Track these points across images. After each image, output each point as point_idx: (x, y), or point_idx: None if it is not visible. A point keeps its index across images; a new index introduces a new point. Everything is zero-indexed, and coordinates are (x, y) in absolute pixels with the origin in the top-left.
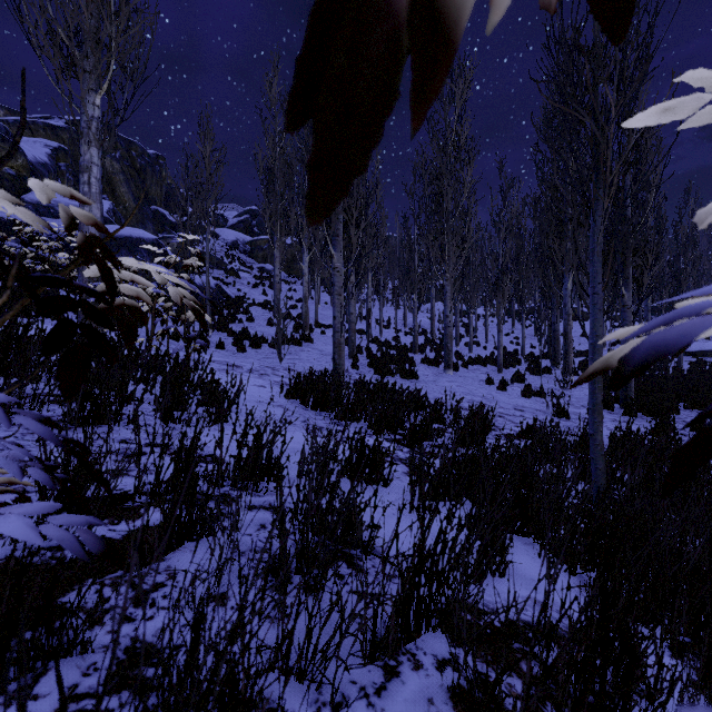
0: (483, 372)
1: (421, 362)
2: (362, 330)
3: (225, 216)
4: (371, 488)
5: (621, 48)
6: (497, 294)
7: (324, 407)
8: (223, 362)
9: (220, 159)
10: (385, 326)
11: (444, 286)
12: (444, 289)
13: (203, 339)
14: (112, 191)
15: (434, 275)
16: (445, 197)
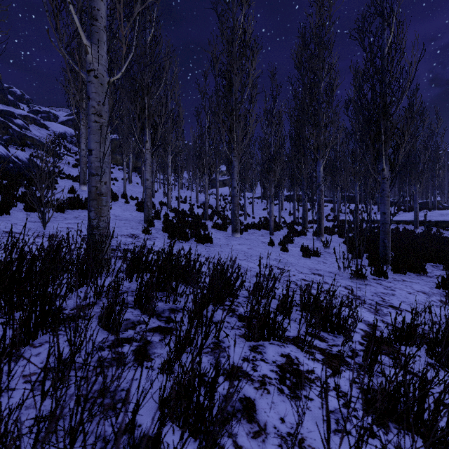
0: (259, 234)
1: (211, 227)
2: (164, 203)
3: (56, 114)
4: None
5: None
6: (270, 173)
7: None
8: None
9: None
10: (183, 201)
11: (232, 161)
12: (232, 164)
13: None
14: None
15: (218, 165)
16: (234, 81)
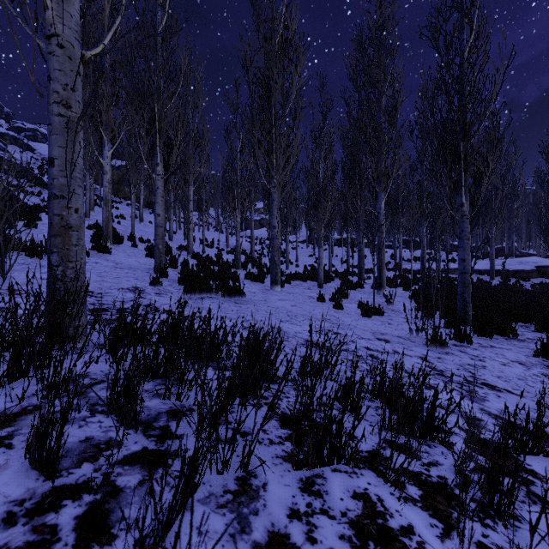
0: (305, 287)
1: (244, 277)
2: (184, 247)
3: (45, 133)
4: None
5: None
6: (319, 210)
7: None
8: None
9: None
10: (209, 245)
11: (271, 193)
12: (271, 197)
13: None
14: None
15: (254, 199)
16: (274, 89)
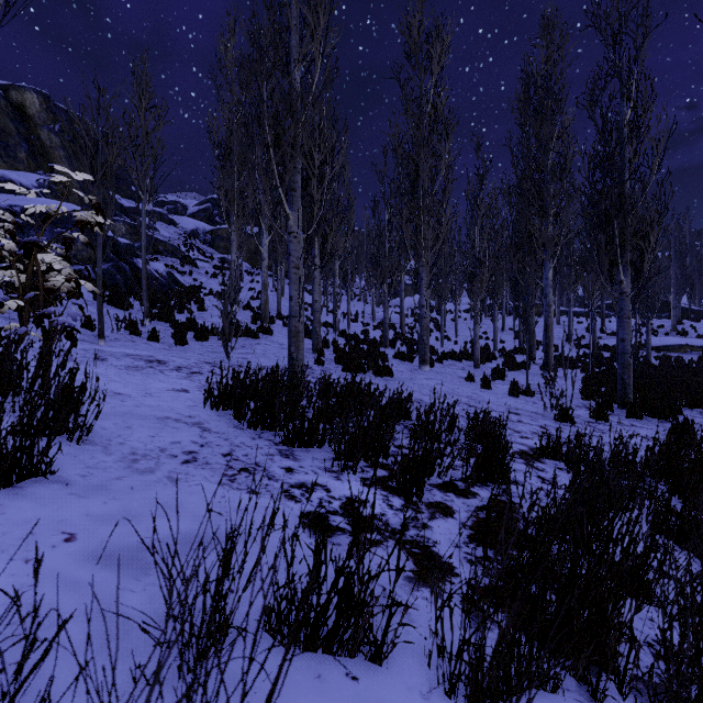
0: (459, 367)
1: (393, 356)
2: (328, 324)
3: (184, 204)
4: (339, 683)
5: (616, 7)
6: (475, 283)
7: (268, 424)
8: (144, 356)
9: (159, 116)
10: (353, 320)
11: (419, 272)
12: (419, 276)
13: (131, 329)
14: (51, 168)
15: (404, 267)
16: (421, 172)
